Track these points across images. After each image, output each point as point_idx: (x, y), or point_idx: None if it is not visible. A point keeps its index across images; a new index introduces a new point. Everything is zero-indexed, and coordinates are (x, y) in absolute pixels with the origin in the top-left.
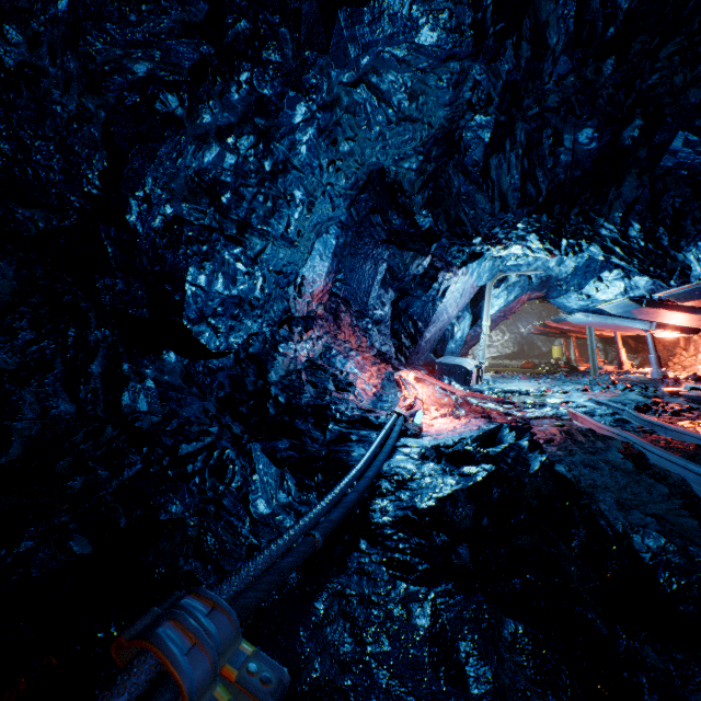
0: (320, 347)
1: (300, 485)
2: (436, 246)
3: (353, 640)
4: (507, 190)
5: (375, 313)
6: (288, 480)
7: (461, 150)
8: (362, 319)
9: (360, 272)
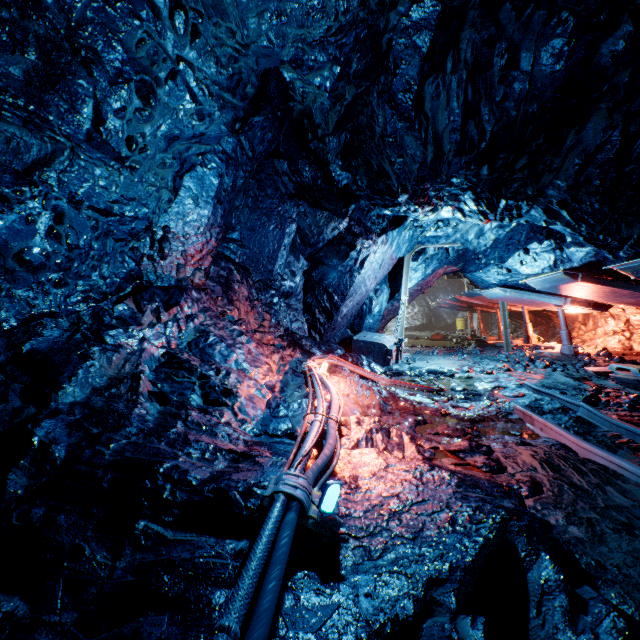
0: (191, 332)
1: None
2: (354, 208)
3: None
4: (444, 130)
5: (283, 284)
6: None
7: (389, 68)
8: (265, 291)
9: (262, 232)
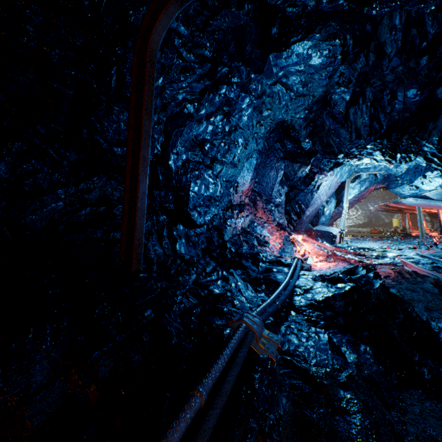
0: (247, 221)
1: (255, 290)
2: (313, 159)
3: (298, 340)
4: (360, 126)
5: (275, 200)
6: (250, 287)
7: (331, 105)
8: (268, 204)
9: (268, 177)
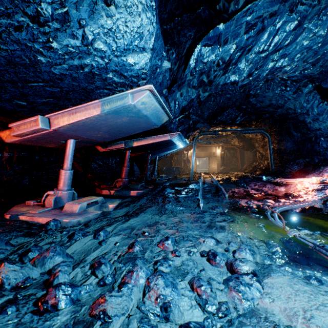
0: None
1: None
2: None
3: None
4: None
5: None
6: None
7: None
8: None
9: None
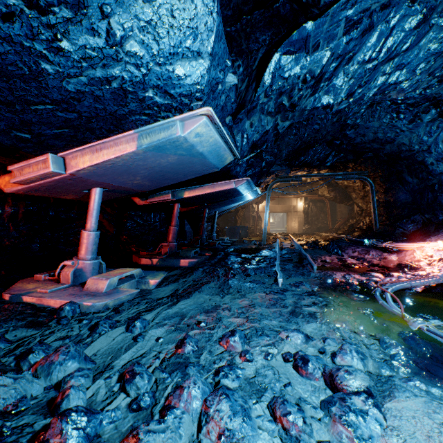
0: None
1: None
2: None
3: None
4: None
5: None
6: None
7: None
8: None
9: None
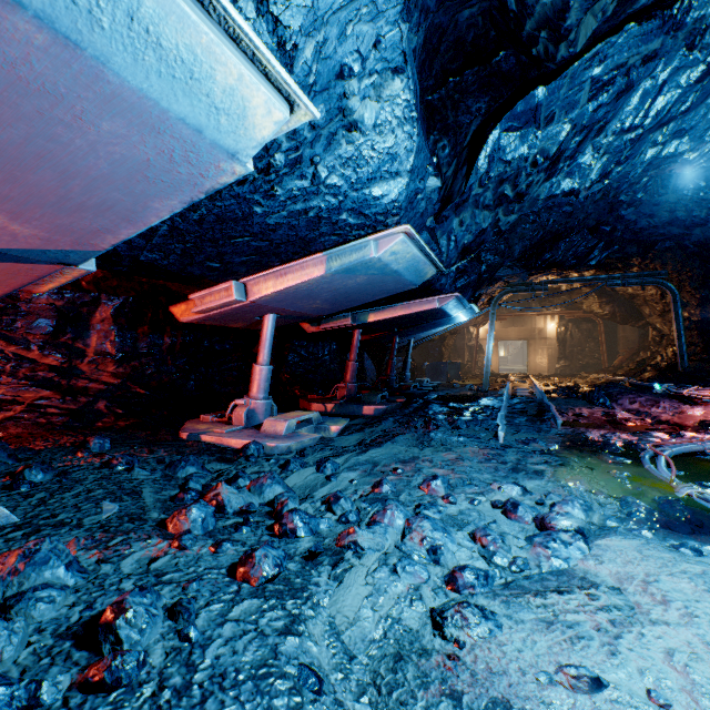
0: None
1: None
2: None
3: None
4: None
5: None
6: None
7: None
8: None
9: None
